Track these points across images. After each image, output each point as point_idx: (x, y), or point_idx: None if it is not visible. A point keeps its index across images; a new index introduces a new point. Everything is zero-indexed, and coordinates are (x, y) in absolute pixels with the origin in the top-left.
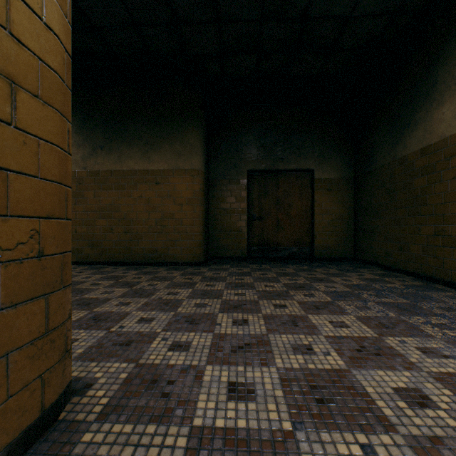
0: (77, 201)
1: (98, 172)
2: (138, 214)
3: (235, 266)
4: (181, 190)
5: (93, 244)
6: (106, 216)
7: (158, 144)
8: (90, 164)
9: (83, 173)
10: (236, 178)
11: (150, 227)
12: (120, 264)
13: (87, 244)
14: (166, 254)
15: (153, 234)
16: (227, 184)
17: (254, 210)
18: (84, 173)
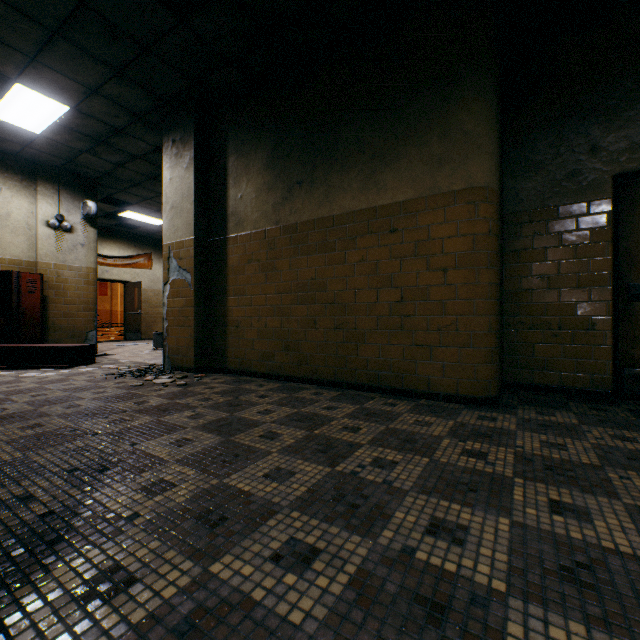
0: (267, 278)
1: (295, 226)
2: (357, 294)
3: (593, 419)
4: (442, 238)
5: (288, 347)
6: (306, 300)
7: (394, 153)
8: (283, 214)
9: (274, 231)
10: (576, 200)
11: (379, 318)
12: (326, 385)
13: (279, 345)
14: (410, 373)
15: (384, 331)
16: (551, 219)
17: (635, 274)
18: (276, 231)
